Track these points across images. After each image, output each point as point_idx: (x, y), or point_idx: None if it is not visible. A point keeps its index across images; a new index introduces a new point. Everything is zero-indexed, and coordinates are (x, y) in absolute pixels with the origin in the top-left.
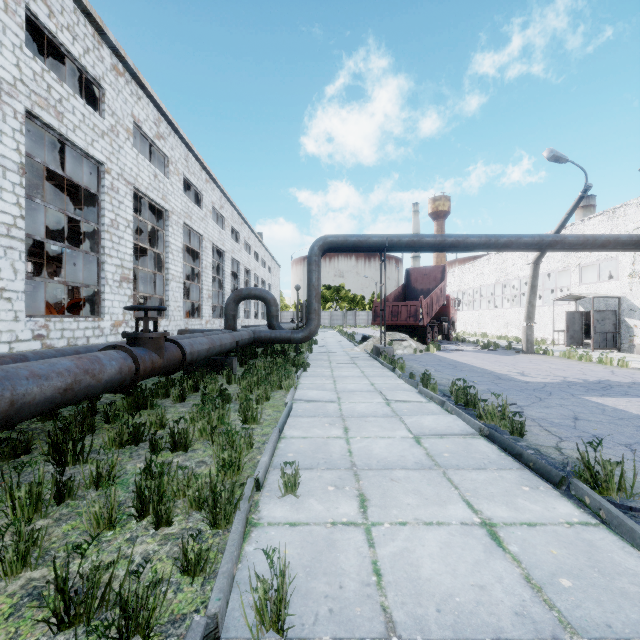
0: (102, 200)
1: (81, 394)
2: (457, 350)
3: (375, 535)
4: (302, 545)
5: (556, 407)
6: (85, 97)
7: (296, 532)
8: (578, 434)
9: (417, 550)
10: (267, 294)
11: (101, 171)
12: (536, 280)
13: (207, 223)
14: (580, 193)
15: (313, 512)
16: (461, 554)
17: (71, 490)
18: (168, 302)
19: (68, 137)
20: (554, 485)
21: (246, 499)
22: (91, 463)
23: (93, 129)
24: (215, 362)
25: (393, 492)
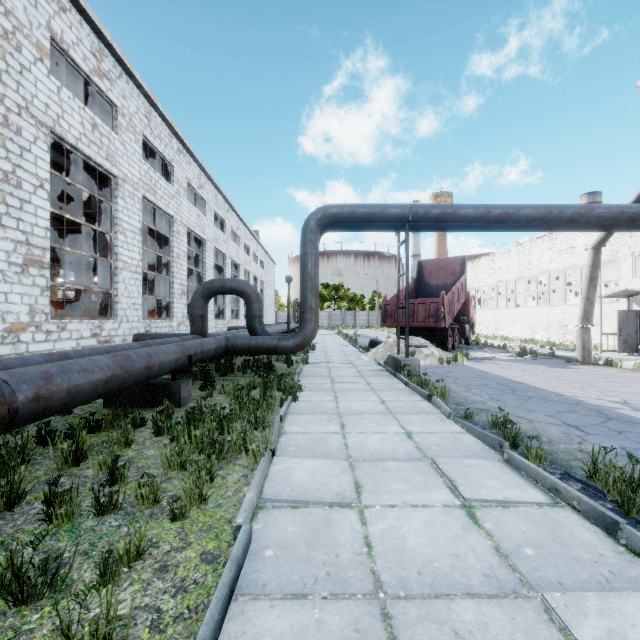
0: None
1: None
2: (489, 359)
3: None
4: None
5: None
6: None
7: None
8: None
9: None
10: (247, 287)
11: None
12: (597, 270)
13: (180, 203)
14: None
15: None
16: None
17: None
18: (117, 298)
19: None
20: None
21: None
22: None
23: None
24: (153, 389)
25: None
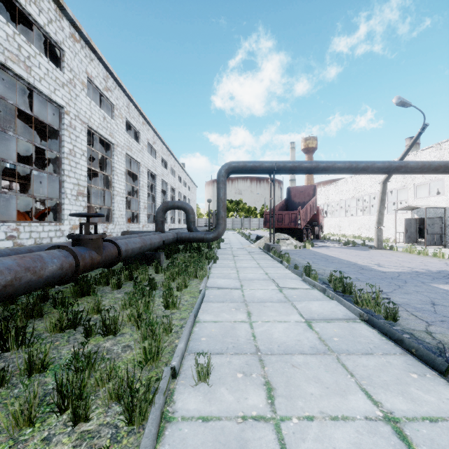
0: (62, 134)
1: (22, 289)
2: (326, 246)
3: (285, 433)
4: (214, 447)
5: (414, 293)
6: (52, 60)
7: (208, 429)
8: (440, 318)
9: None
10: (187, 205)
11: (62, 113)
12: (384, 195)
13: (143, 154)
14: (419, 130)
15: (224, 404)
16: None
17: (3, 380)
18: (114, 211)
19: (35, 85)
20: (440, 373)
21: (161, 392)
22: (25, 352)
23: (55, 81)
24: (147, 256)
25: (296, 380)
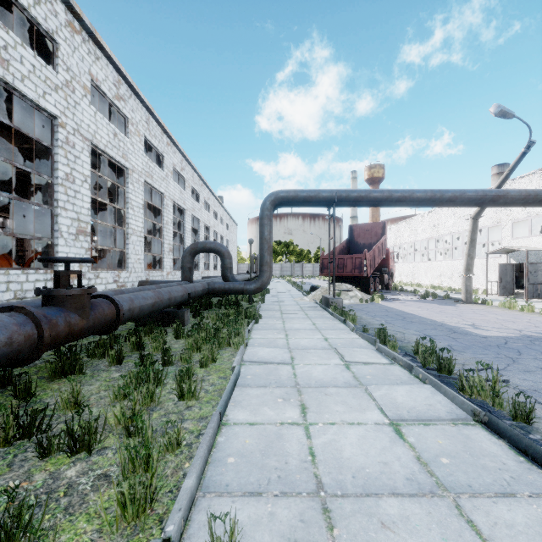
0: (56, 153)
1: None
2: (399, 300)
3: None
4: None
5: (538, 372)
6: (47, 59)
7: None
8: None
9: None
10: (221, 247)
11: (55, 125)
12: (475, 234)
13: (168, 183)
14: (523, 149)
15: None
16: None
17: None
18: (128, 255)
19: (15, 86)
20: None
21: None
22: None
23: (45, 81)
24: (167, 314)
25: None
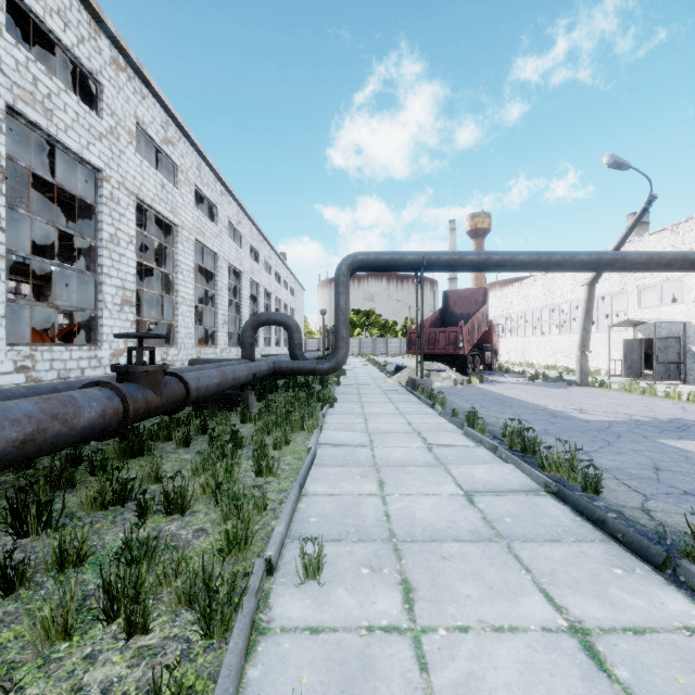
0: (100, 212)
1: (47, 446)
2: (502, 382)
3: (427, 649)
4: (327, 667)
5: (630, 453)
6: (83, 97)
7: (319, 644)
8: (665, 490)
9: (488, 676)
10: (289, 319)
11: (99, 179)
12: (591, 303)
13: (222, 240)
14: (643, 205)
15: (342, 610)
16: (550, 684)
17: (23, 576)
18: (177, 328)
19: (58, 138)
20: (655, 567)
21: (252, 593)
22: (54, 538)
23: (89, 130)
24: (228, 397)
25: (446, 577)
